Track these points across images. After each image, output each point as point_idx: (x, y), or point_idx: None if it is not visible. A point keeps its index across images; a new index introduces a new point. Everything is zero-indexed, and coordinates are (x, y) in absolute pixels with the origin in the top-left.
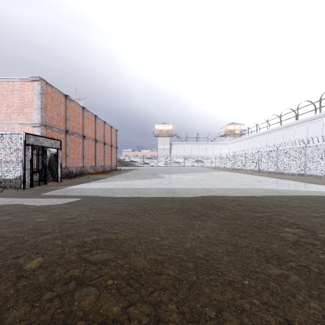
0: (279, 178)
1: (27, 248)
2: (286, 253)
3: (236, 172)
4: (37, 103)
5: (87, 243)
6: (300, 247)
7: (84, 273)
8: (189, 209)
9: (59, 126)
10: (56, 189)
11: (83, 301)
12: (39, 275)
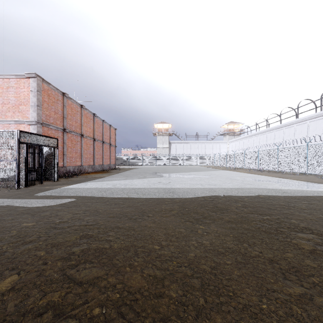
0: (280, 177)
1: (2, 262)
2: (304, 264)
3: (236, 171)
4: (33, 100)
5: (74, 254)
6: (319, 257)
7: (65, 298)
8: (191, 211)
9: (56, 124)
10: (51, 189)
11: None
12: (8, 302)
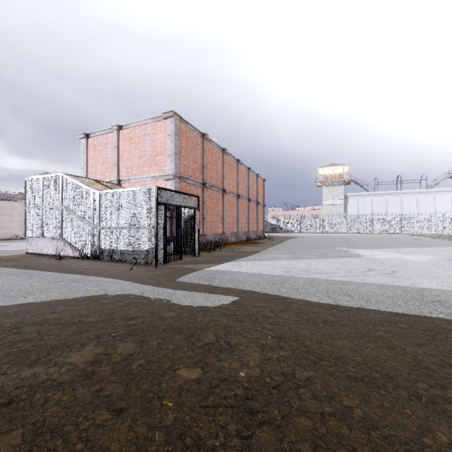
0: None
1: None
2: None
3: None
4: (171, 147)
5: None
6: None
7: None
8: None
9: (195, 178)
10: (195, 270)
11: None
12: None
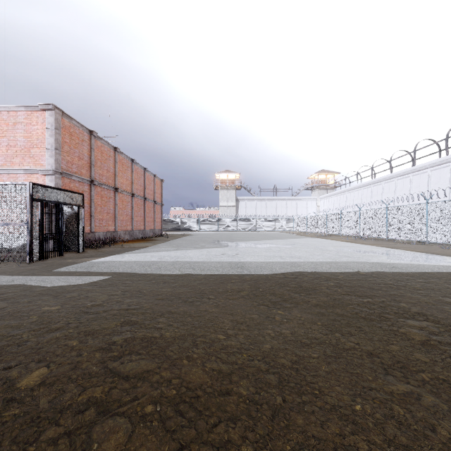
0: (390, 247)
1: (25, 353)
2: (413, 358)
3: (329, 239)
4: (50, 141)
5: (116, 344)
6: (433, 349)
7: (110, 394)
8: (266, 292)
9: (81, 174)
10: (75, 263)
11: (105, 443)
12: (40, 398)
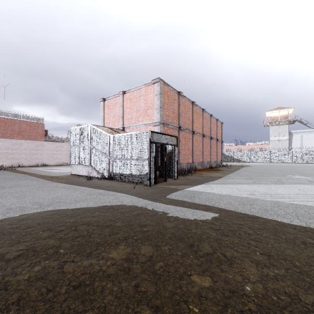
0: None
1: None
2: None
3: None
4: (157, 103)
5: None
6: None
7: None
8: None
9: (173, 123)
10: (177, 190)
11: None
12: None
